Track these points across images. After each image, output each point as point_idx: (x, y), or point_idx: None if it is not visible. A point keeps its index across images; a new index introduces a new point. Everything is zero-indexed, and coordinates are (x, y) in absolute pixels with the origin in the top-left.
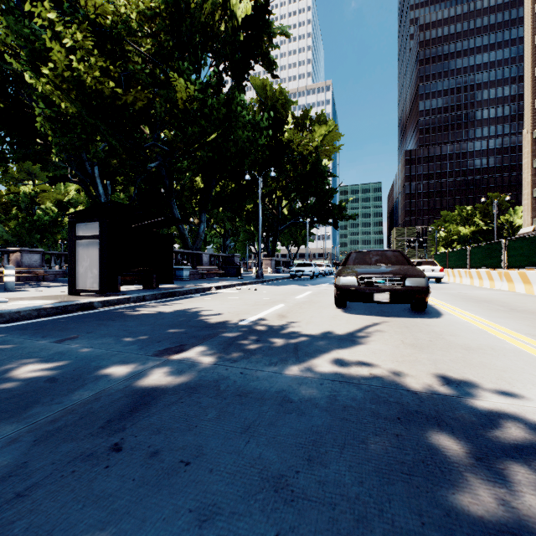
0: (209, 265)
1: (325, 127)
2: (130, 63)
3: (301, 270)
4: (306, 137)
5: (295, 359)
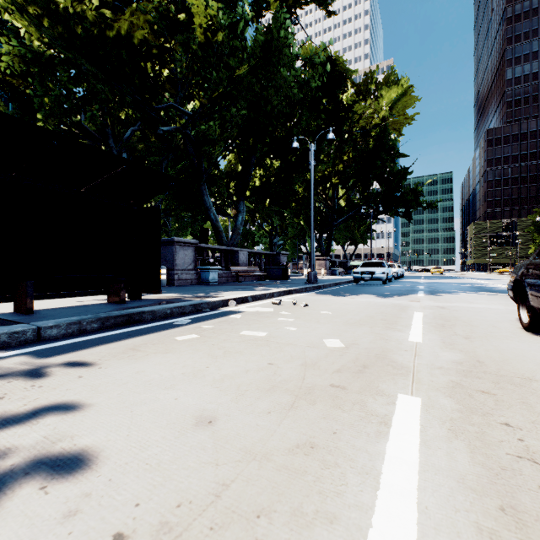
0: (248, 265)
1: (396, 88)
2: (142, 3)
3: (370, 272)
4: (371, 107)
5: None
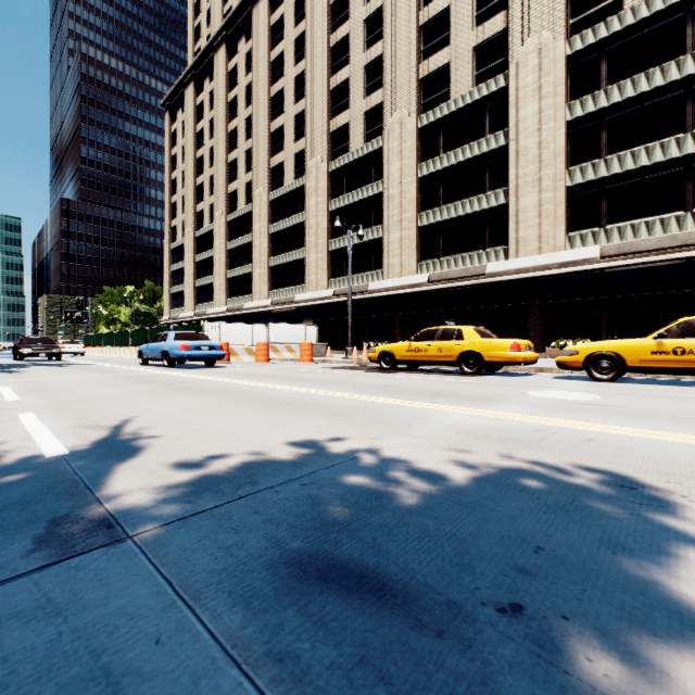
0: None
1: None
2: None
3: None
4: None
5: (24, 364)
